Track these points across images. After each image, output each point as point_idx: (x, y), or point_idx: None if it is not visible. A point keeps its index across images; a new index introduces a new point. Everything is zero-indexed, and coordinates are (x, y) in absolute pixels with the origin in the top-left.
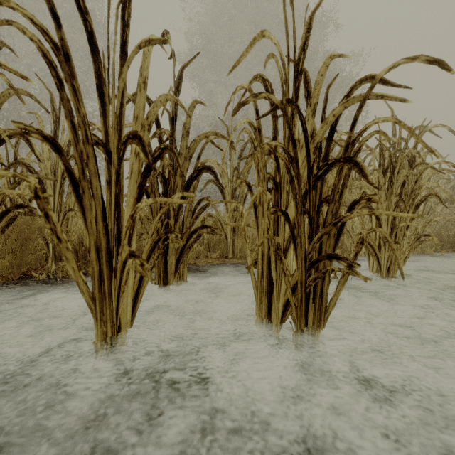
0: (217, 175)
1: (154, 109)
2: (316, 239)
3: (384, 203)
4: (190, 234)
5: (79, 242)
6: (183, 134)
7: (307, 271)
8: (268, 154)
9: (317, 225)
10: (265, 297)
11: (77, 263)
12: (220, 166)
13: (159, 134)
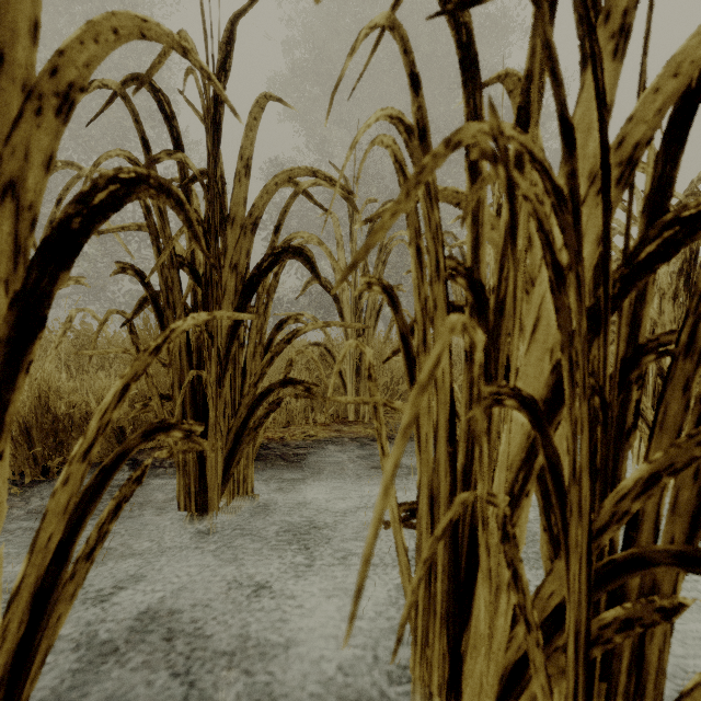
0: (316, 268)
1: (87, 48)
2: (631, 486)
3: (670, 326)
4: (257, 398)
5: (39, 404)
6: (238, 171)
7: (592, 590)
8: (489, 157)
9: (620, 426)
10: (441, 632)
11: (28, 452)
12: (325, 246)
13: (182, 171)
